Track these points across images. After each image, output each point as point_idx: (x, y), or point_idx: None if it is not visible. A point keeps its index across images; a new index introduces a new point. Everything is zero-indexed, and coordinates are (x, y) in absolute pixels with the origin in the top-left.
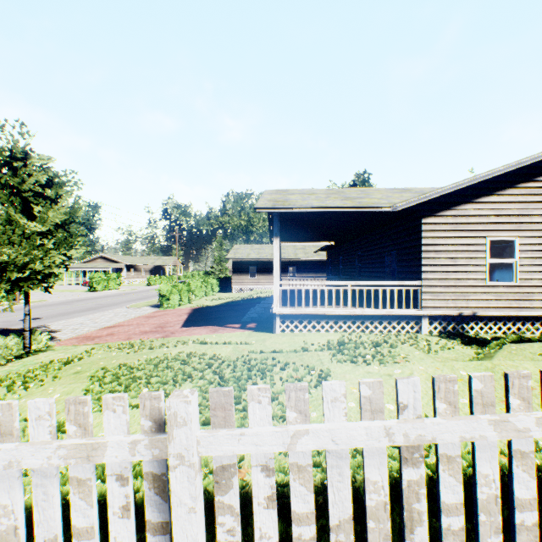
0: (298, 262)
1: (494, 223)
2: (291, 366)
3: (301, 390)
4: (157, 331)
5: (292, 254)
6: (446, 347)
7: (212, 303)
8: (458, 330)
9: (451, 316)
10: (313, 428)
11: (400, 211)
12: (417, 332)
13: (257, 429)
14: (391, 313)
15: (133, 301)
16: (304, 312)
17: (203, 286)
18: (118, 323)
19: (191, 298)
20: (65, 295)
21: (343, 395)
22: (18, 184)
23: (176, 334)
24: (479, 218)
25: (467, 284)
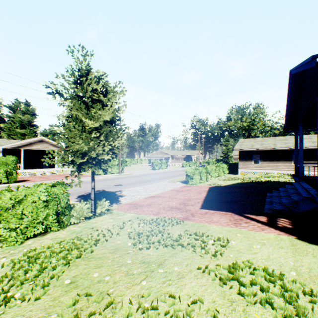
0: (304, 150)
1: None
2: None
3: None
4: (180, 209)
5: None
6: None
7: (223, 183)
8: None
9: None
10: None
11: None
12: None
13: None
14: None
15: (171, 177)
16: None
17: (216, 169)
18: (158, 194)
19: (208, 178)
20: (141, 171)
21: None
22: (83, 93)
23: (195, 218)
24: None
25: None
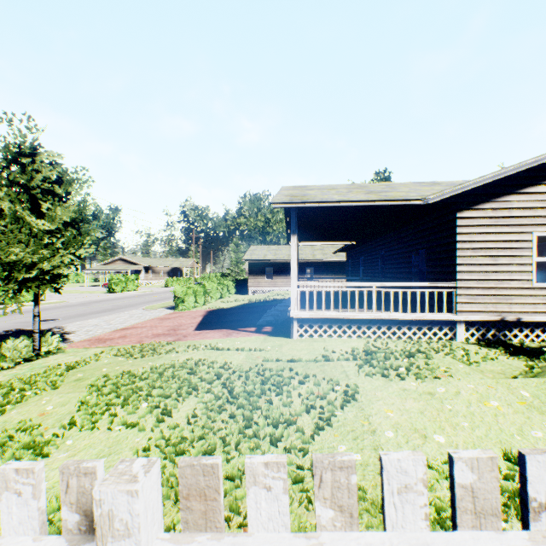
0: (316, 263)
1: (542, 217)
2: (311, 379)
3: (342, 469)
4: (170, 334)
5: (310, 255)
6: (489, 358)
7: (227, 305)
8: (499, 338)
9: (491, 321)
10: (367, 544)
11: (431, 204)
12: (451, 339)
13: (261, 541)
14: (422, 318)
15: (149, 303)
16: (324, 315)
17: (219, 288)
18: (132, 325)
19: (207, 300)
20: (85, 296)
21: (421, 480)
22: (26, 181)
23: (188, 338)
24: (524, 210)
25: (509, 285)
